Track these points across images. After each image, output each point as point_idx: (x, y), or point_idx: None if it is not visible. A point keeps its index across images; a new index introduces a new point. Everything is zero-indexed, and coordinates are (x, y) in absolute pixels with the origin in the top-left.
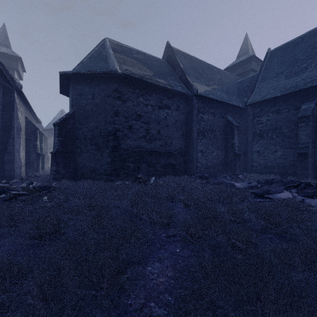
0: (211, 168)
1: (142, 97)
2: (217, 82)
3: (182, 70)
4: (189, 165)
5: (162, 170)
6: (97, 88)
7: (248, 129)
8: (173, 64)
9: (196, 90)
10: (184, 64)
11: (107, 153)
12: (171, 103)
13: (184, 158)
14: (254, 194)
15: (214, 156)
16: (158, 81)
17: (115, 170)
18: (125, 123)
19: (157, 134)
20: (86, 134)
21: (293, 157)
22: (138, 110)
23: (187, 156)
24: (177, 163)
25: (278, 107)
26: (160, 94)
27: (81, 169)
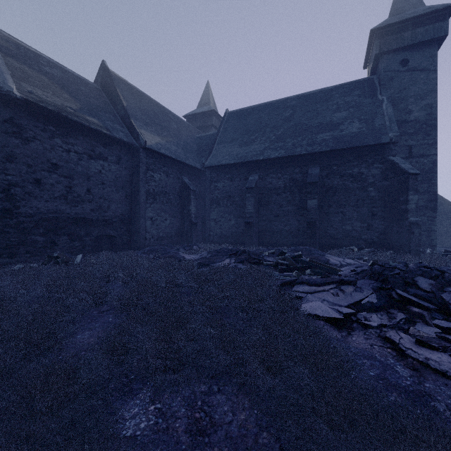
0: (164, 239)
1: (60, 138)
2: (173, 134)
3: (125, 109)
4: (135, 237)
5: (95, 244)
6: None
7: (206, 194)
8: (112, 97)
9: (145, 142)
10: (129, 100)
11: None
12: (109, 153)
13: (128, 227)
14: (201, 264)
15: (167, 225)
16: (87, 121)
17: (7, 247)
18: (28, 174)
19: (87, 194)
20: None
21: (243, 226)
22: (54, 156)
23: (132, 224)
24: (117, 234)
25: (232, 175)
26: (91, 139)
27: None
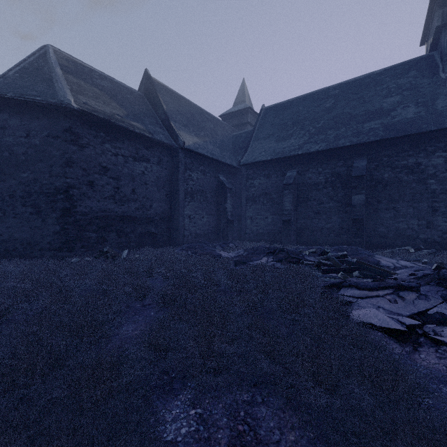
0: (201, 236)
1: (109, 143)
2: (210, 133)
3: (166, 113)
4: (174, 234)
5: (139, 240)
6: (36, 123)
7: (242, 191)
8: (154, 102)
9: (183, 143)
10: (169, 104)
11: (53, 218)
12: (151, 155)
13: (168, 225)
14: (238, 262)
15: (204, 223)
16: (132, 126)
17: (67, 242)
18: (84, 177)
19: (132, 194)
20: (15, 189)
21: (280, 224)
22: (104, 160)
23: (172, 222)
24: (158, 231)
25: (269, 171)
26: (135, 142)
27: (4, 242)
